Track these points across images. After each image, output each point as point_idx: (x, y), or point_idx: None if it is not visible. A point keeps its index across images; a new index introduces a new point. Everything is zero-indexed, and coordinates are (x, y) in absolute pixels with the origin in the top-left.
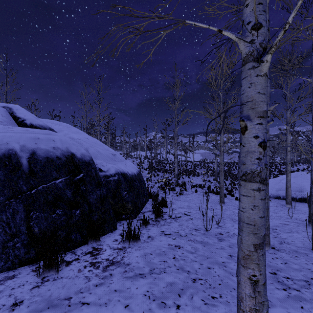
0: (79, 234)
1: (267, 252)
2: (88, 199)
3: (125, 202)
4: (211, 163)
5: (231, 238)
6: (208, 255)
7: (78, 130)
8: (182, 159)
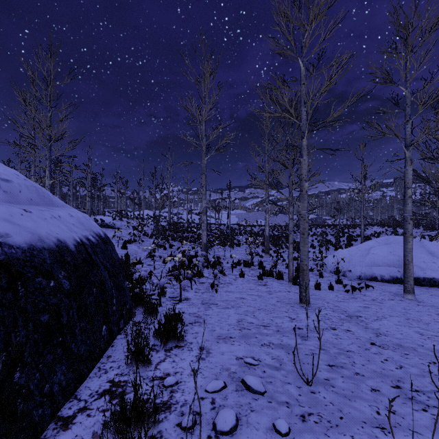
0: None
1: None
2: None
3: None
4: (253, 226)
5: None
6: None
7: None
8: (210, 221)
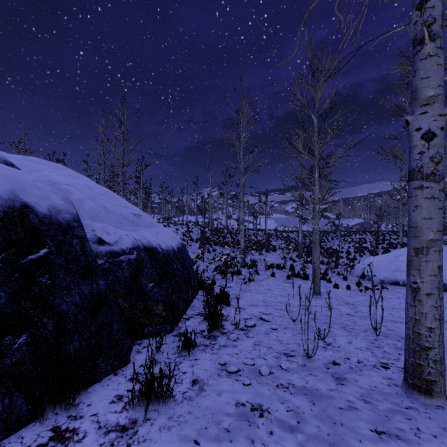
0: (22, 396)
1: (446, 413)
2: (56, 306)
3: (152, 303)
4: (291, 232)
5: (357, 374)
6: (328, 433)
7: (79, 175)
8: (249, 226)
